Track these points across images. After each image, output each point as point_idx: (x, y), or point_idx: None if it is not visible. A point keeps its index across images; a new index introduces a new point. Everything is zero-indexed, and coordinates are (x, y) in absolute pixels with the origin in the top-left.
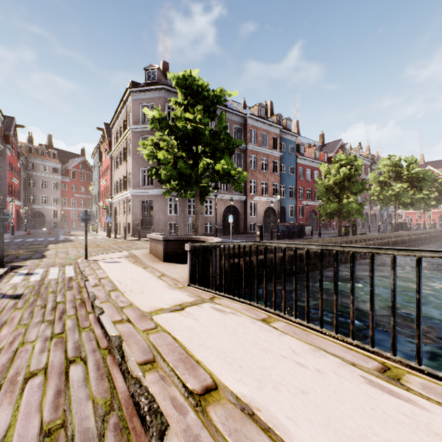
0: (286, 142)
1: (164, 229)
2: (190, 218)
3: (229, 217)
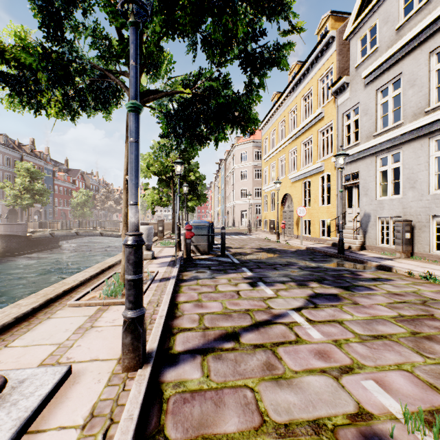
0: (48, 170)
1: None
2: None
3: (35, 217)
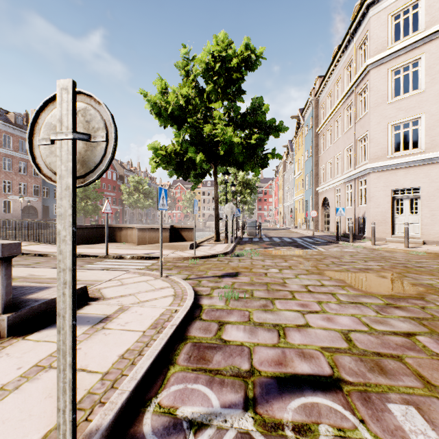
0: None
1: None
2: None
3: None
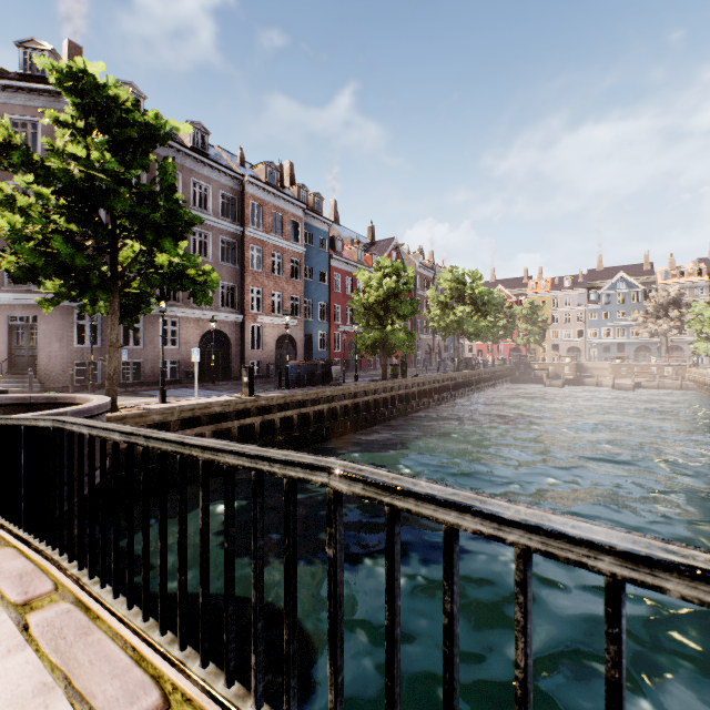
0: (314, 232)
1: (64, 375)
2: (125, 353)
3: (193, 353)
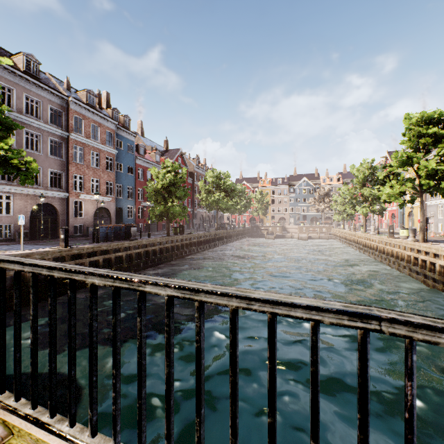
0: (124, 140)
1: None
2: None
3: (20, 218)
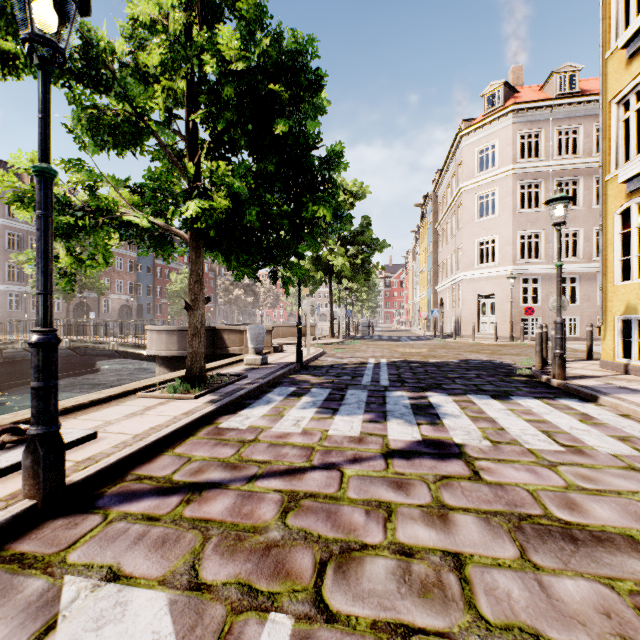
0: None
1: (3, 325)
2: None
3: (91, 314)
